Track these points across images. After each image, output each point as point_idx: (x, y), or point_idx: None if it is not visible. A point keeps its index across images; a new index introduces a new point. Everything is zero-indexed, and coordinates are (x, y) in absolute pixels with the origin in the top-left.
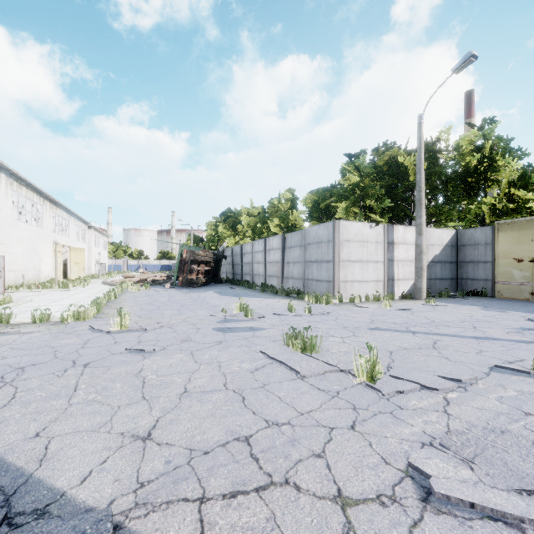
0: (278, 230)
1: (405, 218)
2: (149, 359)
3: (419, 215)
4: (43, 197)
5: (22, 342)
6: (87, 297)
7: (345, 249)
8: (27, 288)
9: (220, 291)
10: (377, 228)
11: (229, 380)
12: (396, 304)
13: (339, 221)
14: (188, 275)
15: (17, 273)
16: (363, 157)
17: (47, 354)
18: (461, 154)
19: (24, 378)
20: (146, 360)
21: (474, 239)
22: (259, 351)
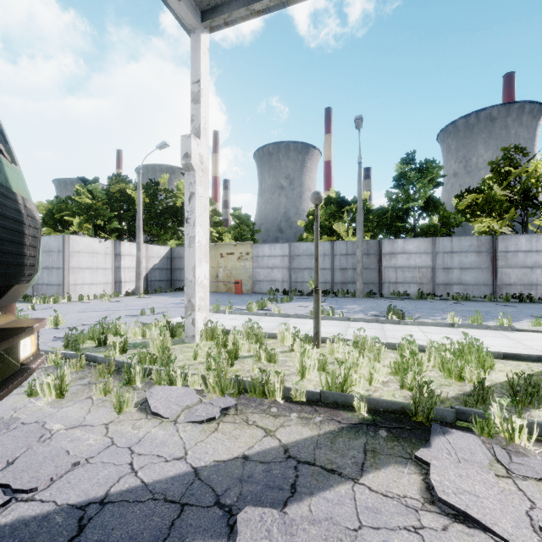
0: None
1: None
2: None
3: (138, 236)
4: None
5: None
6: None
7: (75, 259)
8: None
9: None
10: (106, 243)
11: None
12: (118, 299)
13: (69, 235)
14: None
15: None
16: (96, 184)
17: None
18: (175, 196)
19: None
20: None
21: (180, 254)
22: None
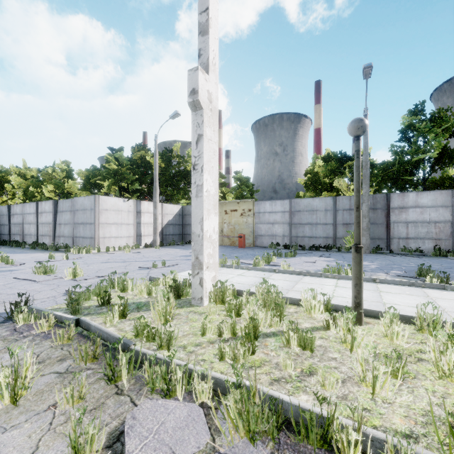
0: (53, 195)
1: None
2: None
3: (155, 196)
4: None
5: None
6: None
7: (104, 215)
8: None
9: None
10: (129, 202)
11: None
12: (137, 250)
13: (99, 196)
14: None
15: None
16: (121, 152)
17: None
18: (186, 161)
19: None
20: None
21: (190, 212)
22: (12, 278)
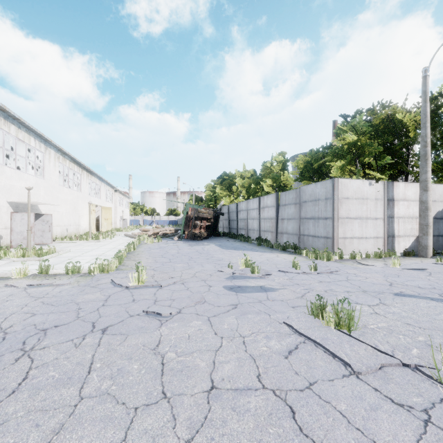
0: (270, 190)
1: (398, 175)
2: (166, 326)
3: (424, 171)
4: (82, 167)
5: (53, 296)
6: (112, 248)
7: (343, 207)
8: (69, 239)
9: (220, 244)
10: (377, 185)
11: (262, 369)
12: (402, 262)
13: (338, 179)
14: (193, 230)
15: (62, 227)
16: (360, 116)
17: (70, 312)
18: None
19: (43, 346)
20: (163, 328)
21: None
22: (281, 322)
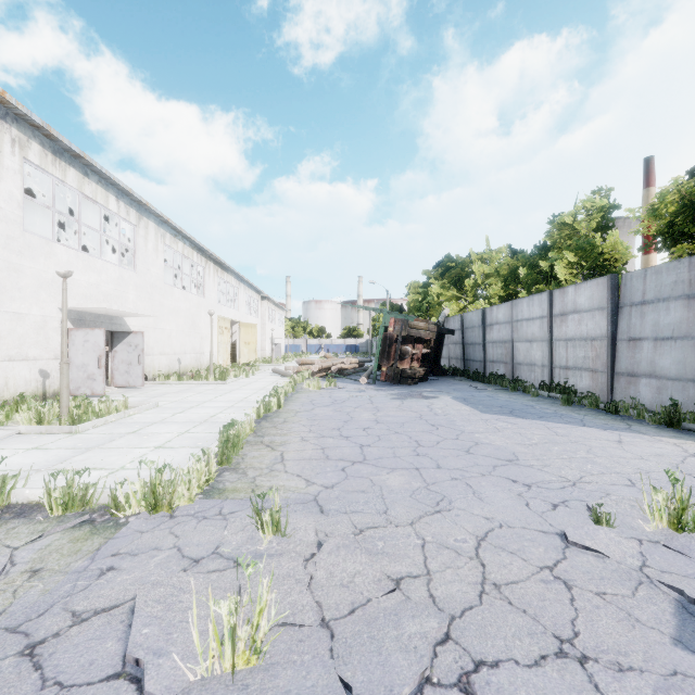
0: (570, 276)
1: None
2: None
3: None
4: (206, 256)
5: None
6: (238, 401)
7: None
8: (177, 378)
9: (464, 397)
10: None
11: None
12: None
13: None
14: (397, 363)
15: (170, 356)
16: None
17: None
18: None
19: None
20: None
21: None
22: None
